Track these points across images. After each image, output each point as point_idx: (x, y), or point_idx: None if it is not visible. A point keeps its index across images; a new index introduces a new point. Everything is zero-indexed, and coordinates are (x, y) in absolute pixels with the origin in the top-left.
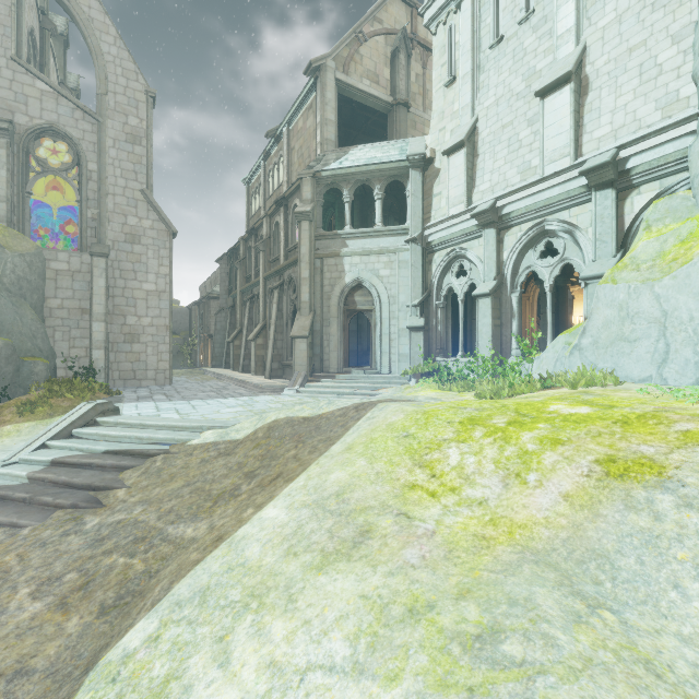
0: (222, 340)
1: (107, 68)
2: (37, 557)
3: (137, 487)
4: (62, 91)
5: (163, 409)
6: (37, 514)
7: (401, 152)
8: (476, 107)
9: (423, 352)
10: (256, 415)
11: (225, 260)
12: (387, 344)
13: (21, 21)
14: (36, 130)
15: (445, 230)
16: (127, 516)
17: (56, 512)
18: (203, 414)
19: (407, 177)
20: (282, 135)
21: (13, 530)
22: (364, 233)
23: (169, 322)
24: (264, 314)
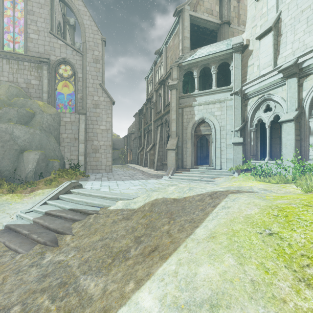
0: (135, 152)
1: (85, 30)
2: (10, 283)
3: (76, 235)
4: (68, 43)
5: (103, 185)
6: (28, 246)
7: (227, 45)
8: (279, 6)
9: (242, 157)
10: (147, 191)
11: (137, 115)
12: (219, 153)
13: (53, 16)
14: (58, 62)
15: (256, 85)
16: (64, 258)
17: (36, 245)
18: (120, 189)
19: (231, 59)
20: (162, 52)
21: (15, 254)
22: (205, 92)
23: (111, 143)
24: (154, 138)
